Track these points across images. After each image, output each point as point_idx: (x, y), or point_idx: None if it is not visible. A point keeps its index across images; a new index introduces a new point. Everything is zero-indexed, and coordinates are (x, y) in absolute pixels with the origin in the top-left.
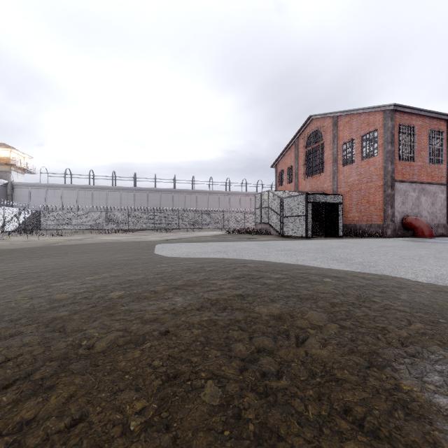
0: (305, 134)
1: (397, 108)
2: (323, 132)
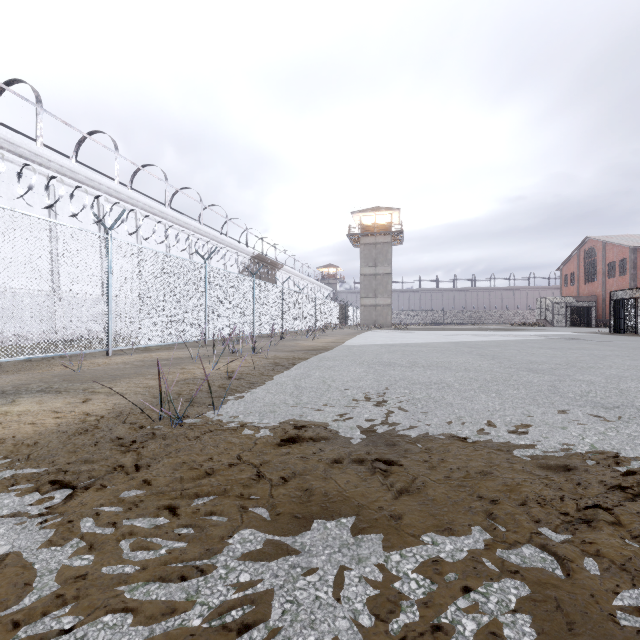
0: (584, 248)
1: (636, 247)
2: (596, 251)
